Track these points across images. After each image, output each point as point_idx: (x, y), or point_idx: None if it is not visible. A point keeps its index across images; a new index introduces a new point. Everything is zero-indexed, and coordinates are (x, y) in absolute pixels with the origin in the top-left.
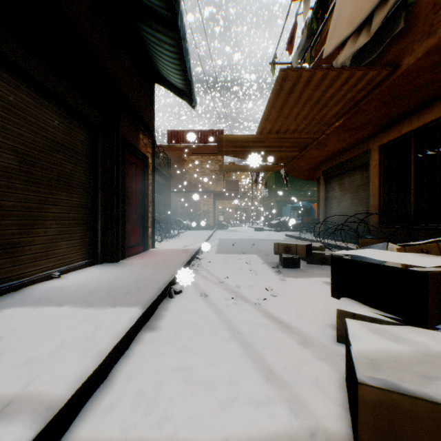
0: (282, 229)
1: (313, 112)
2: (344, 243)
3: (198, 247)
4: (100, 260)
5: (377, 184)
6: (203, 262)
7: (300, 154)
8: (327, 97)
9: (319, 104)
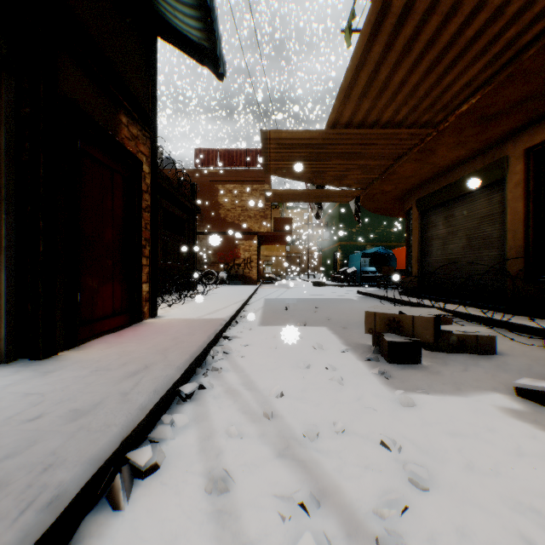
0: (349, 284)
1: (430, 79)
2: (459, 307)
3: (229, 314)
4: (8, 356)
5: (523, 212)
6: (235, 347)
7: (387, 171)
8: (467, 38)
9: (447, 57)
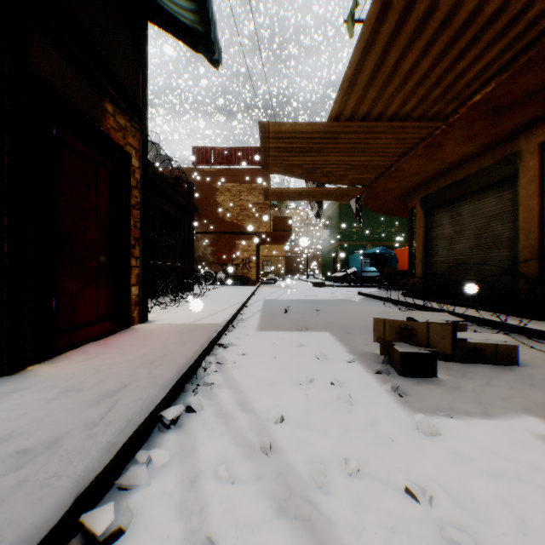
0: (349, 285)
1: (442, 65)
2: (467, 310)
3: (225, 319)
4: None
5: (537, 209)
6: (231, 357)
7: (391, 168)
8: (487, 16)
9: (462, 39)
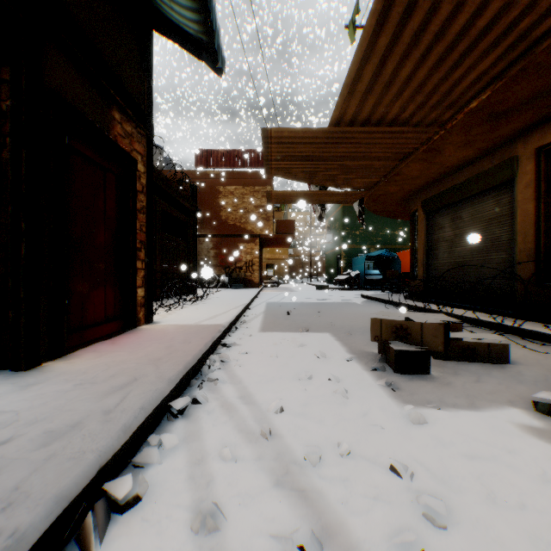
0: (353, 288)
1: (438, 74)
2: (467, 312)
3: (228, 320)
4: None
5: (534, 213)
6: (234, 355)
7: (392, 172)
8: (479, 29)
9: (457, 50)
